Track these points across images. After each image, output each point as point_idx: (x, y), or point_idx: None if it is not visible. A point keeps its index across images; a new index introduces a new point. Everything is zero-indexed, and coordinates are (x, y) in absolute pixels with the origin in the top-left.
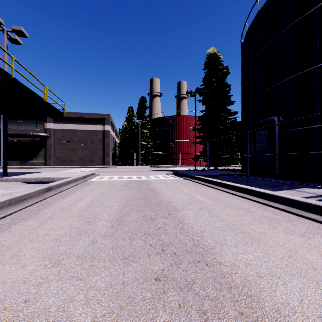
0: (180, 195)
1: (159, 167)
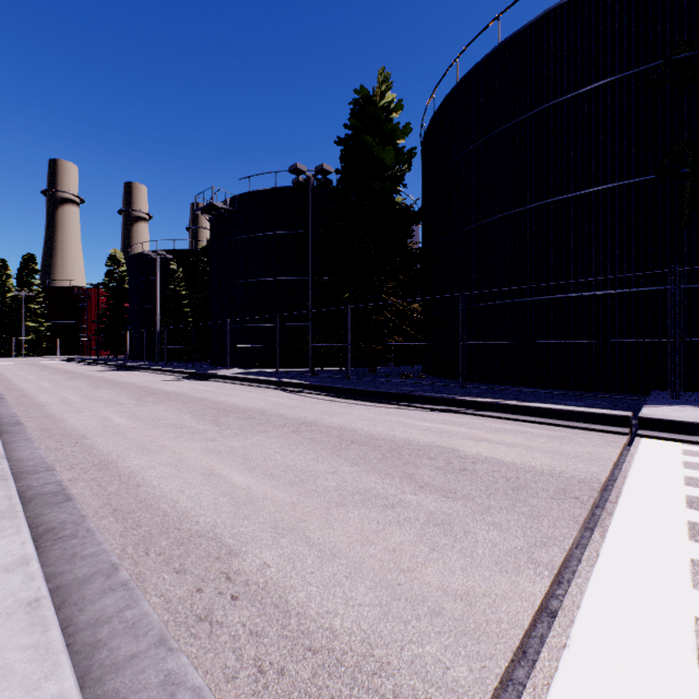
0: (53, 364)
1: (59, 359)
